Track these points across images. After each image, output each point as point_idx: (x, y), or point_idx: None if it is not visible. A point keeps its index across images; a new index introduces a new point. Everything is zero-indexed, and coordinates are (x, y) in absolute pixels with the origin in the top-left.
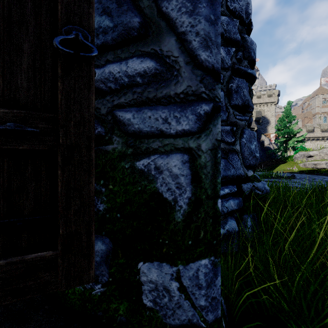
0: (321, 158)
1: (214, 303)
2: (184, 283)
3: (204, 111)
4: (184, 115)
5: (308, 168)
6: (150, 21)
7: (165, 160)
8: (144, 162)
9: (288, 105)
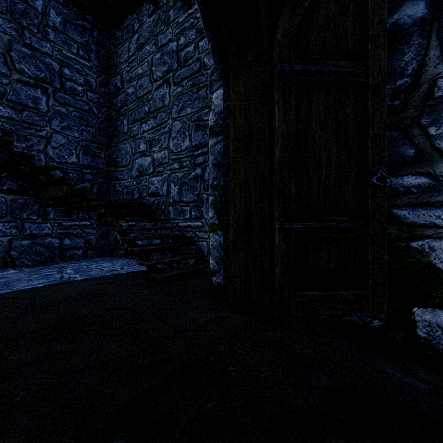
0: None
1: None
2: None
3: None
4: None
5: None
6: (424, 152)
7: (438, 243)
8: (418, 243)
9: None
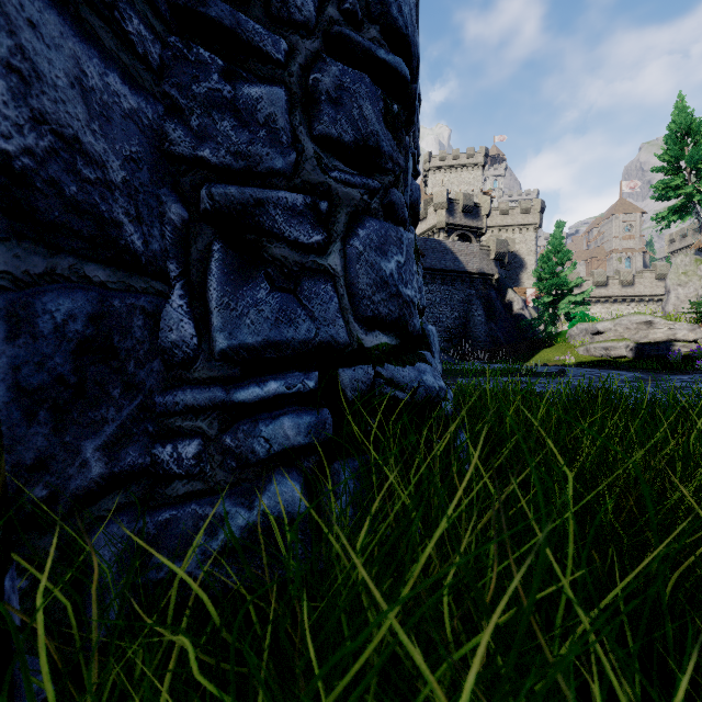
0: (618, 337)
1: None
2: None
3: None
4: None
5: (594, 356)
6: None
7: None
8: None
9: (558, 230)
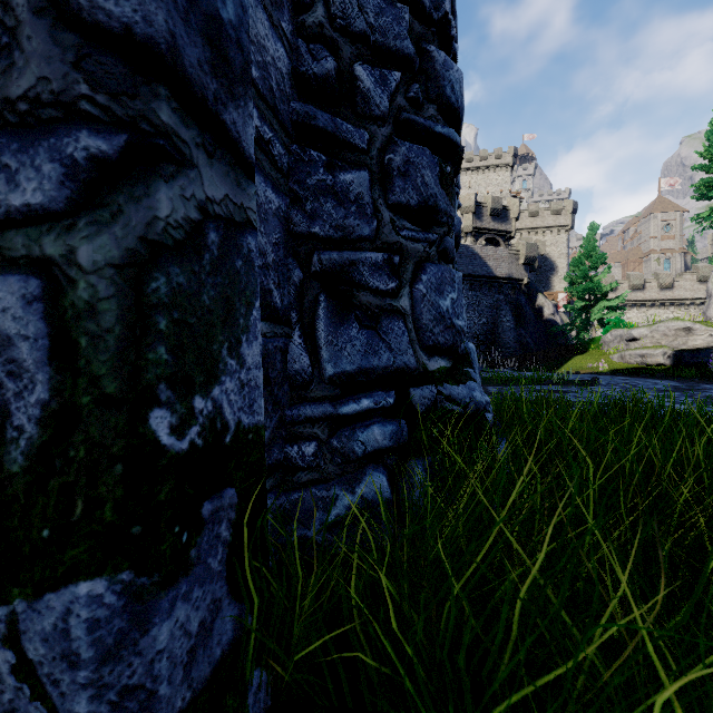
0: (655, 343)
1: (136, 704)
2: (29, 651)
3: (86, 152)
4: (30, 163)
5: (630, 364)
6: None
7: None
8: None
9: (591, 233)
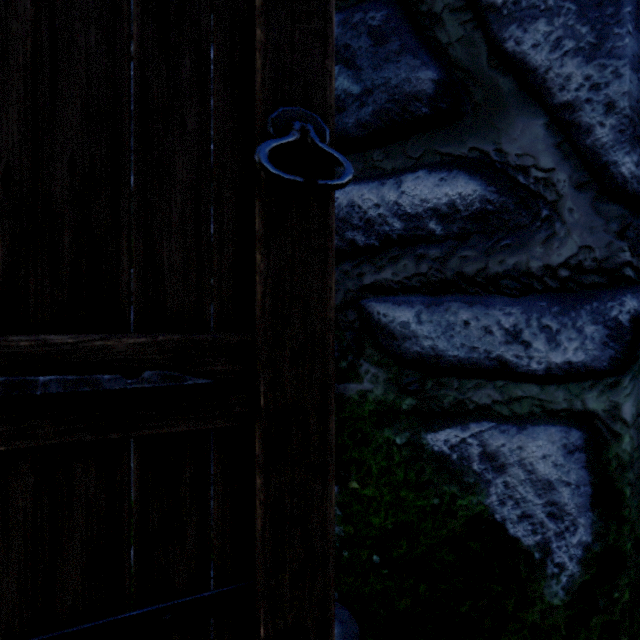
0: None
1: None
2: None
3: (629, 314)
4: (571, 324)
5: None
6: (469, 78)
7: (514, 439)
8: (449, 437)
9: None
